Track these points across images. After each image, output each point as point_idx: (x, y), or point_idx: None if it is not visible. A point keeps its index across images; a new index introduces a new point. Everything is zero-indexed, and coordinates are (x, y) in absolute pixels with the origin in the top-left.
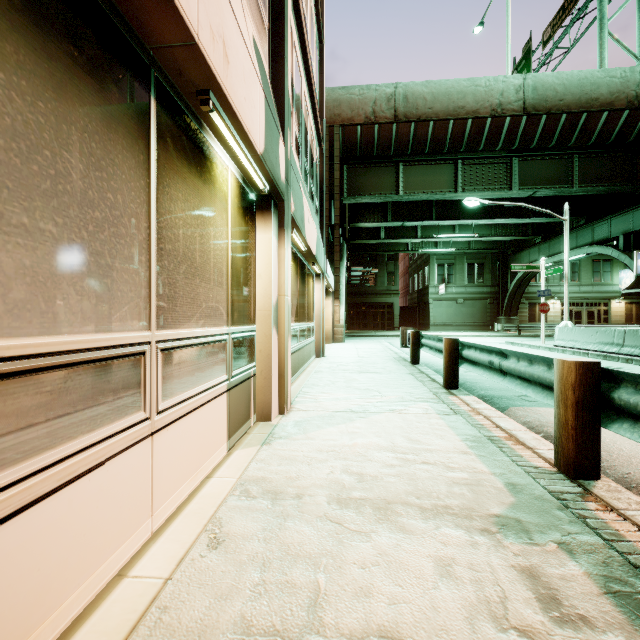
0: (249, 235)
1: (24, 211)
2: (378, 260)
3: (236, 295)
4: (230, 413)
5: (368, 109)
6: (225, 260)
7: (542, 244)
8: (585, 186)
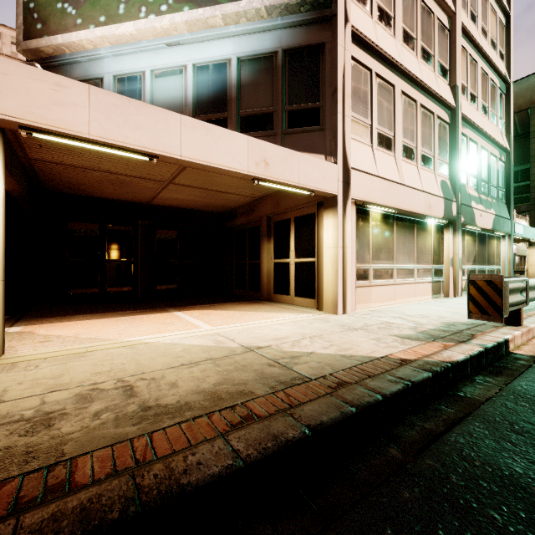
0: (440, 237)
1: (403, 251)
2: None
3: (435, 256)
4: (432, 289)
5: None
6: (431, 248)
7: None
8: None
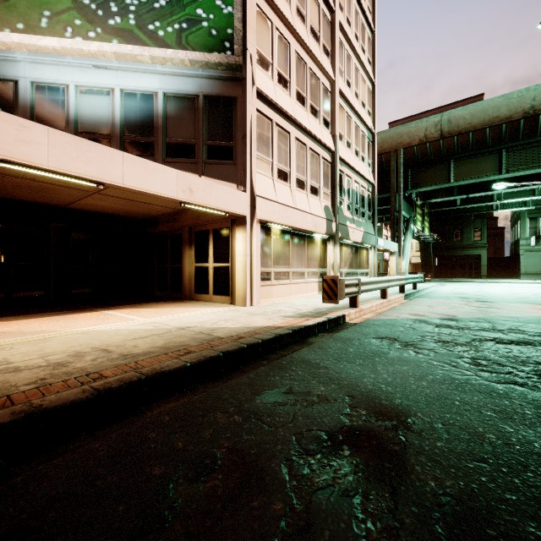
0: (324, 248)
1: (297, 258)
2: (464, 219)
3: (320, 262)
4: (319, 287)
5: (421, 135)
6: (318, 256)
7: None
8: None
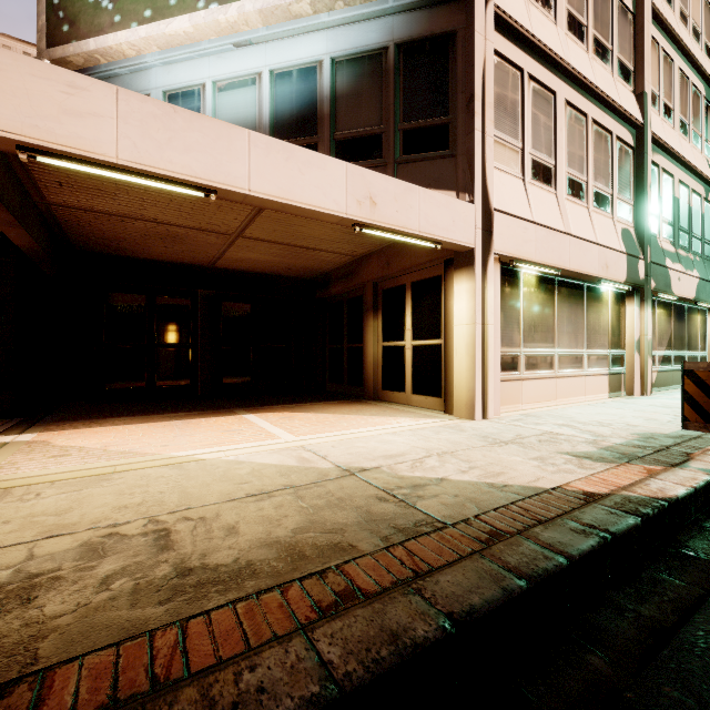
0: (620, 310)
1: (568, 329)
2: None
3: (612, 338)
4: (609, 384)
5: None
6: (607, 325)
7: None
8: None
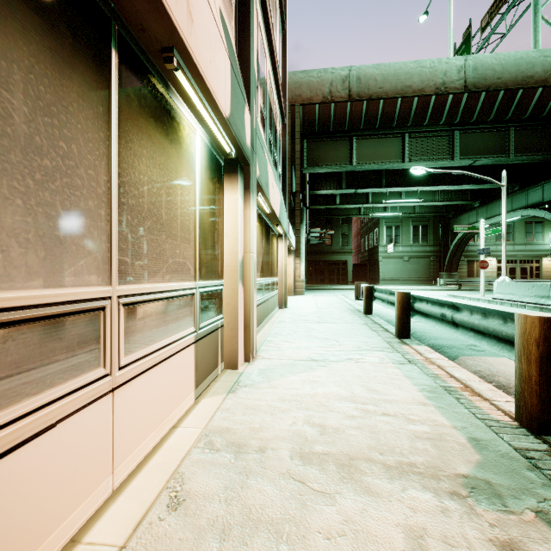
0: (217, 196)
1: None
2: (334, 223)
3: (204, 251)
4: (198, 363)
5: (325, 90)
6: (192, 218)
7: (480, 208)
8: (521, 155)
